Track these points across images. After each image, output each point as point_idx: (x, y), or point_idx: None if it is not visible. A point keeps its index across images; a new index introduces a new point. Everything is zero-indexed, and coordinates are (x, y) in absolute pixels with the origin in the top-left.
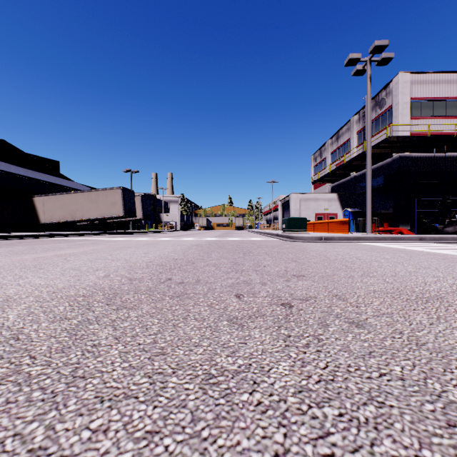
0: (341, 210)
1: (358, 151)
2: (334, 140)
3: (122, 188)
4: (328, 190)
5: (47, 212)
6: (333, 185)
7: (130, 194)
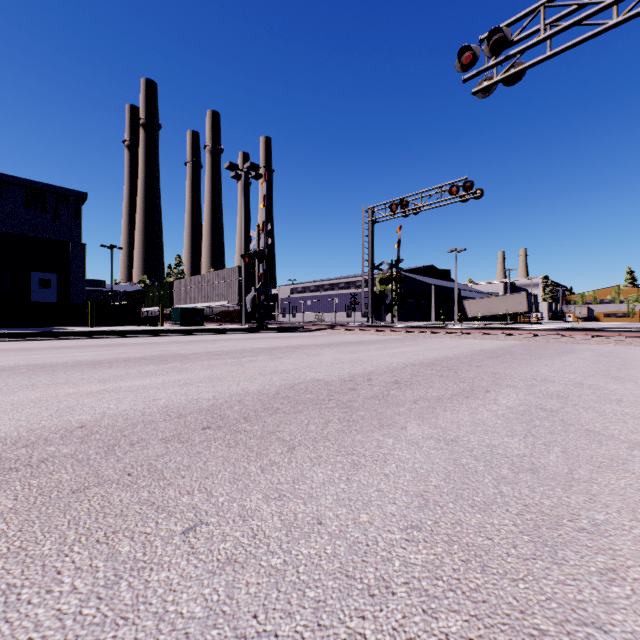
0: None
1: None
2: None
3: (526, 293)
4: None
5: (472, 310)
6: None
7: (529, 296)
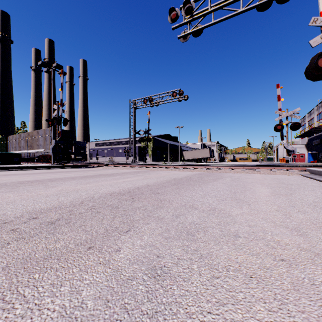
0: (307, 152)
1: (317, 124)
2: (308, 115)
3: (209, 148)
4: (306, 141)
5: (186, 156)
6: (308, 138)
7: (210, 150)
